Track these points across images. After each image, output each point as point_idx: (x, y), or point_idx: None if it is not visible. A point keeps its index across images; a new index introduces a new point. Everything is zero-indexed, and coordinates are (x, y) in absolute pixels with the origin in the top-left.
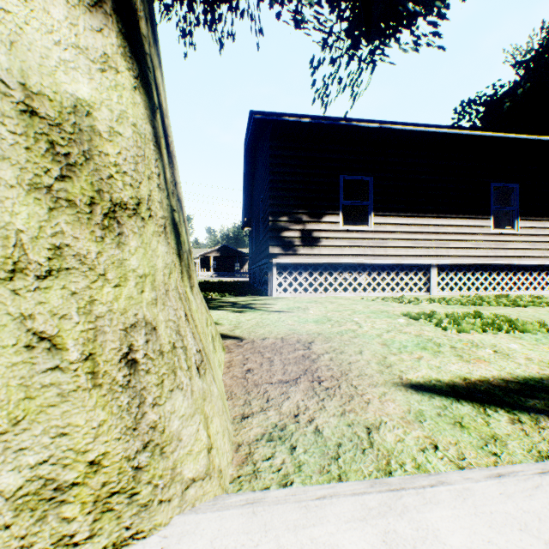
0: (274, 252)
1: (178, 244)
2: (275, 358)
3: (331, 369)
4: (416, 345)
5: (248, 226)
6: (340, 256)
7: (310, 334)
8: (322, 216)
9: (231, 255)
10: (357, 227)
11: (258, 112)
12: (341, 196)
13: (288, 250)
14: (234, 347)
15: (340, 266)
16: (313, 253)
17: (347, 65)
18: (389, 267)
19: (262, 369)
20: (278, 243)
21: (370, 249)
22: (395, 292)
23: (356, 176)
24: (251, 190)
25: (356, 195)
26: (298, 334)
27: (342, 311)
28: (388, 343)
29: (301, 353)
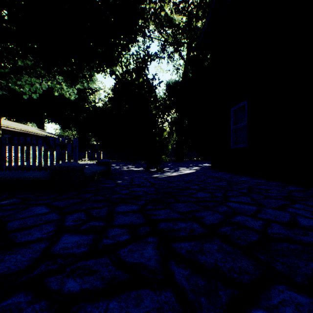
0: None
1: None
2: None
3: None
4: None
5: None
6: None
7: None
8: None
9: None
10: None
11: None
12: None
13: None
14: None
15: None
16: None
17: None
18: None
19: None
20: None
21: None
22: None
23: None
24: None
25: None
26: None
27: None
28: None
29: None
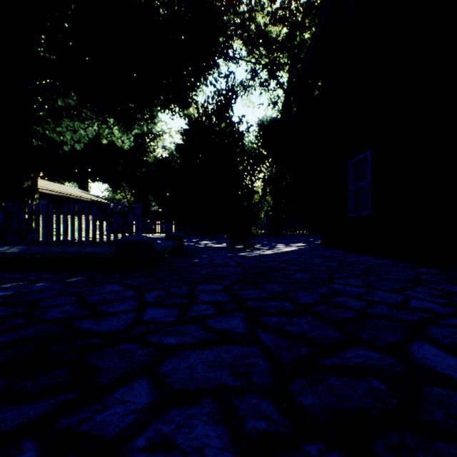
0: None
1: None
2: None
3: None
4: None
5: None
6: None
7: None
8: None
9: None
10: None
11: None
12: None
13: None
14: None
15: None
16: None
17: None
18: None
19: None
20: None
21: None
22: None
23: None
24: None
25: None
26: None
27: None
28: None
29: None
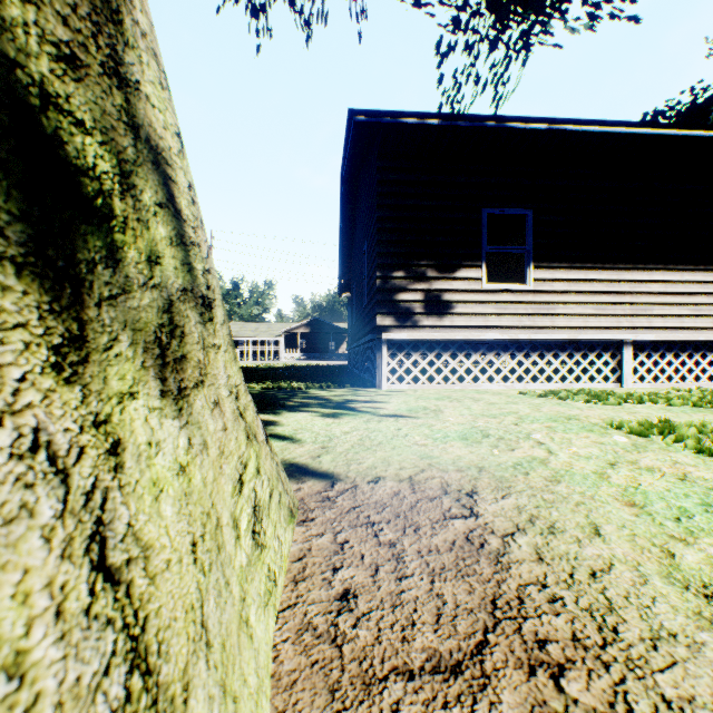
0: (383, 324)
1: (70, 237)
2: (406, 549)
3: (558, 601)
4: (706, 508)
5: (346, 291)
6: (482, 328)
7: (462, 471)
8: (455, 270)
9: (324, 331)
10: (508, 286)
11: (361, 112)
12: (485, 238)
13: (405, 320)
14: (316, 505)
15: (482, 344)
16: (442, 325)
17: (490, 51)
18: (557, 345)
19: (379, 593)
20: (390, 310)
21: (528, 318)
22: (566, 382)
23: (507, 208)
24: (351, 241)
25: (500, 242)
26: (441, 470)
27: (500, 417)
28: (637, 500)
29: (461, 531)
